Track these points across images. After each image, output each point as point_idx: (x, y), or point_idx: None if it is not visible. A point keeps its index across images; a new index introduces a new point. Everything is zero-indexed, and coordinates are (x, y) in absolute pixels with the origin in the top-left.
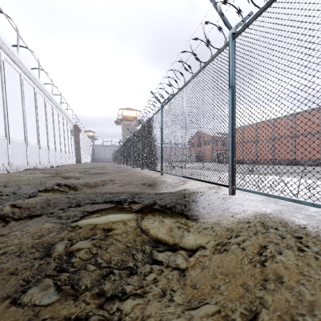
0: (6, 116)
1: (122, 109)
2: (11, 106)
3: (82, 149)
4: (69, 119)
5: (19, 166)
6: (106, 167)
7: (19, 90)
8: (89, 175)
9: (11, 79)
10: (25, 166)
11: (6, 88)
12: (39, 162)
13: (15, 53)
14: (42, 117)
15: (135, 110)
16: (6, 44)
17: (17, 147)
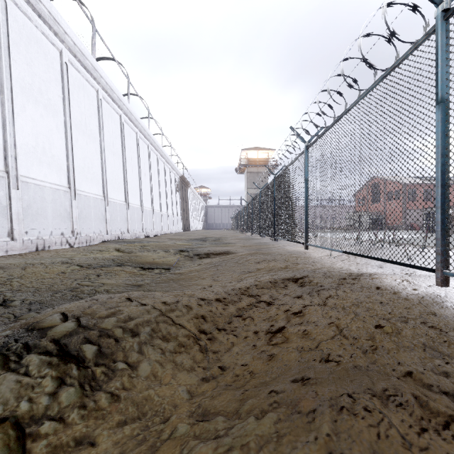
0: (69, 154)
1: (246, 149)
2: (81, 138)
3: (191, 211)
4: (173, 167)
5: (91, 236)
6: (225, 238)
7: (96, 115)
8: (194, 258)
9: (82, 96)
10: (102, 237)
11: (72, 109)
12: (127, 230)
13: (87, 54)
14: (133, 162)
15: (265, 148)
16: (70, 36)
17: (90, 206)
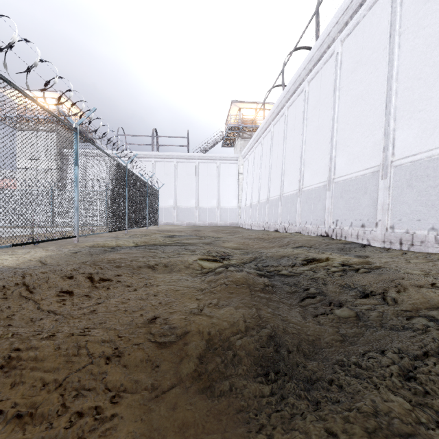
0: None
1: None
2: None
3: None
4: None
5: None
6: None
7: None
8: None
9: None
10: None
11: None
12: None
13: None
14: None
15: None
16: None
17: None
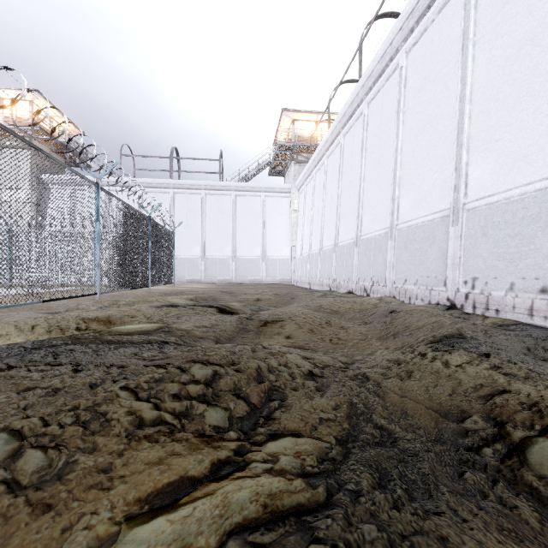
0: None
1: None
2: None
3: None
4: None
5: None
6: None
7: None
8: None
9: None
10: None
11: None
12: None
13: None
14: None
15: None
16: None
17: None
